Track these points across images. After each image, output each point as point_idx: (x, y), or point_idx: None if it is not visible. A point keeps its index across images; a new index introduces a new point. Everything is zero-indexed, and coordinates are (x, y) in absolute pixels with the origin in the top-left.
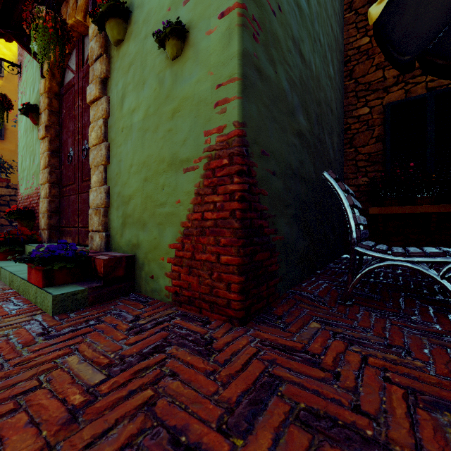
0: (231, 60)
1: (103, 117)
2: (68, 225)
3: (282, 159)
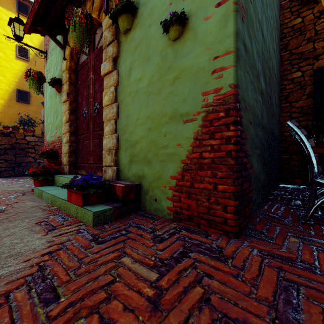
0: (227, 38)
1: (114, 85)
2: (82, 162)
3: (254, 112)
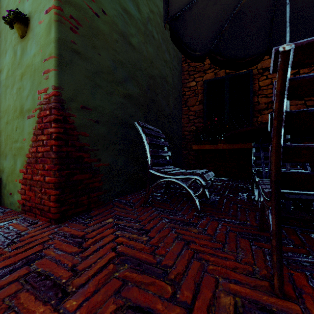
0: (51, 43)
1: None
2: None
3: (108, 112)
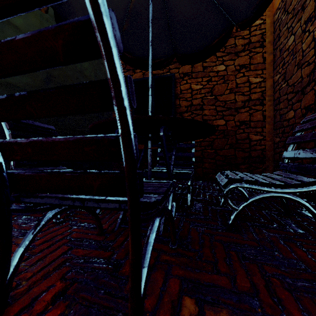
0: None
1: None
2: None
3: None
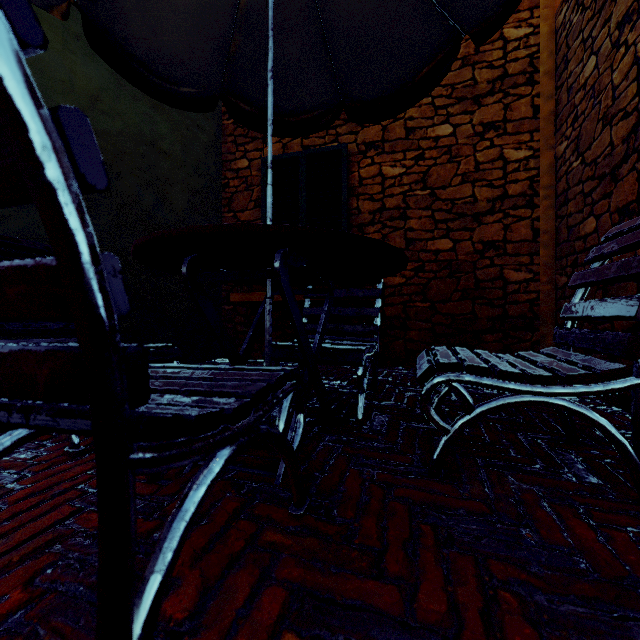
0: None
1: None
2: None
3: None
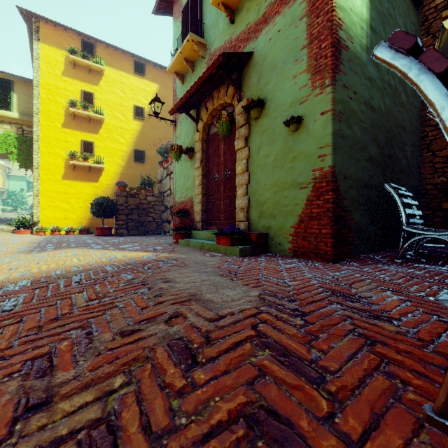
0: (327, 136)
1: (246, 158)
2: (213, 219)
3: (357, 178)
